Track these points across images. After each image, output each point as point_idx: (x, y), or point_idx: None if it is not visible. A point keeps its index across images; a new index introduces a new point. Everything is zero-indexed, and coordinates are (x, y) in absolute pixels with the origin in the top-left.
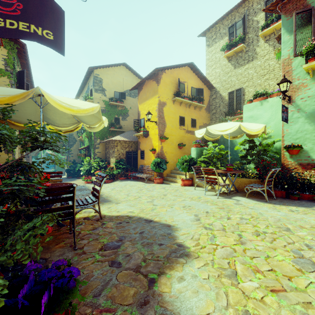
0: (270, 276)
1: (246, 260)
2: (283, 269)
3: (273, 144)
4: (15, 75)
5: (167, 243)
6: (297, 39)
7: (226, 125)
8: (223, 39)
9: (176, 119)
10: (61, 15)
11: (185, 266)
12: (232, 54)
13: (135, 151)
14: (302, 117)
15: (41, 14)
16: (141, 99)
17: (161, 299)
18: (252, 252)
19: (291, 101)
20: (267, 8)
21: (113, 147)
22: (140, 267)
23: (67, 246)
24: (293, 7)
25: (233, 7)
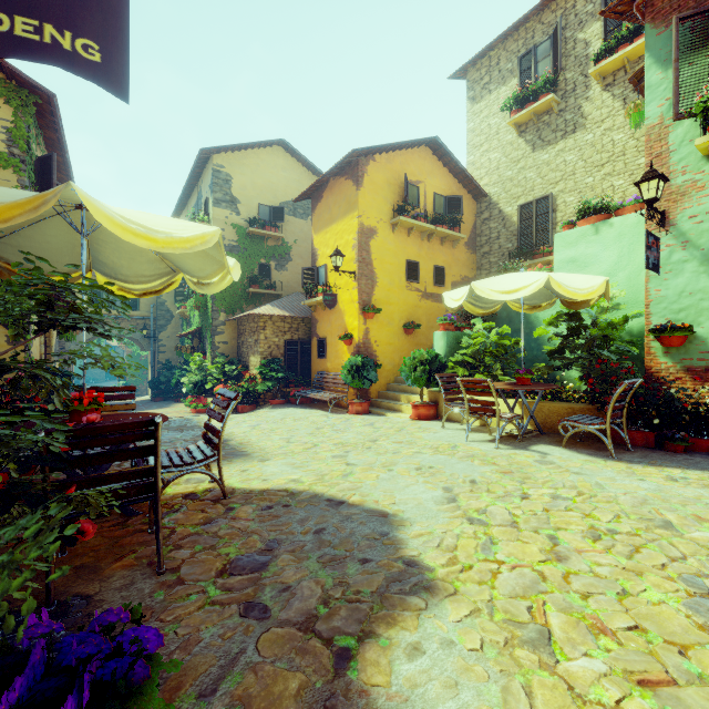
0: (634, 643)
1: (572, 601)
2: (665, 625)
3: (625, 324)
4: (33, 166)
5: (379, 559)
6: (680, 80)
7: (515, 278)
8: (506, 84)
9: (400, 268)
10: (122, 5)
11: (424, 615)
12: (528, 118)
13: (305, 340)
14: (694, 261)
15: None
16: (321, 222)
17: (367, 706)
18: (586, 580)
19: (667, 222)
20: (611, 7)
21: (256, 331)
22: (314, 619)
23: (141, 565)
24: (671, 4)
25: (530, 9)
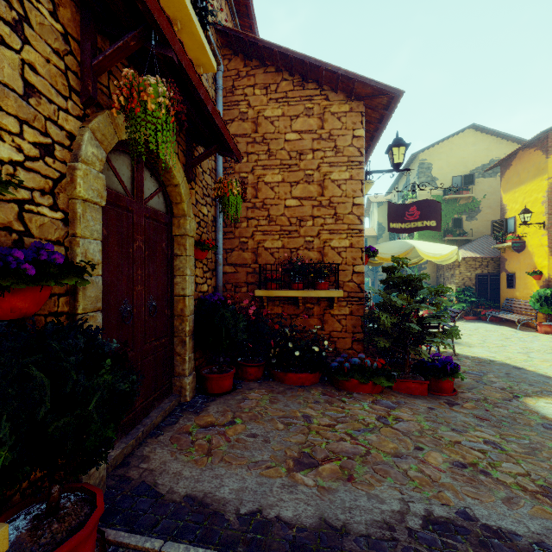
0: None
1: None
2: None
3: None
4: None
5: (539, 386)
6: None
7: None
8: None
9: None
10: (440, 207)
11: None
12: None
13: (494, 273)
14: None
15: (429, 213)
16: (509, 184)
17: (524, 403)
18: None
19: None
20: None
21: (451, 268)
22: (505, 389)
23: None
24: None
25: None
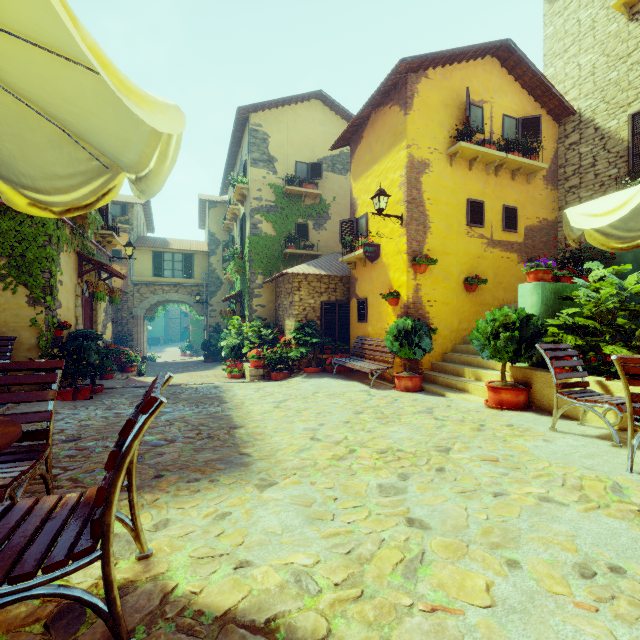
0: None
1: None
2: None
3: None
4: None
5: None
6: None
7: None
8: None
9: (460, 209)
10: None
11: None
12: None
13: (343, 301)
14: None
15: None
16: (360, 166)
17: None
18: None
19: None
20: None
21: (290, 292)
22: None
23: None
24: None
25: None
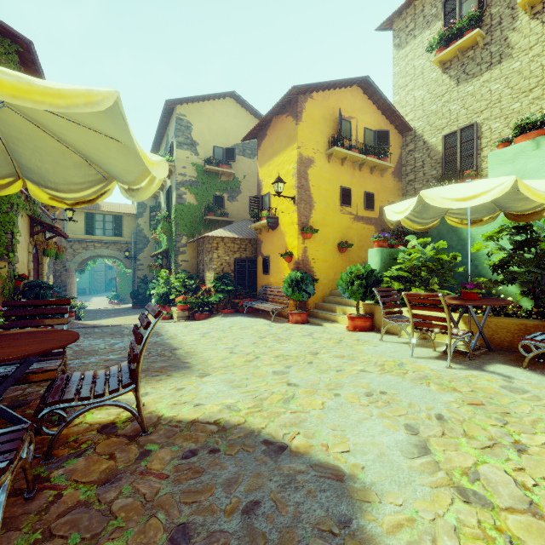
0: None
1: None
2: None
3: None
4: None
5: None
6: None
7: (468, 186)
8: (430, 28)
9: (335, 193)
10: None
11: None
12: (452, 55)
13: (252, 258)
14: None
15: None
16: (265, 156)
17: None
18: None
19: None
20: None
21: (210, 251)
22: None
23: None
24: None
25: None
